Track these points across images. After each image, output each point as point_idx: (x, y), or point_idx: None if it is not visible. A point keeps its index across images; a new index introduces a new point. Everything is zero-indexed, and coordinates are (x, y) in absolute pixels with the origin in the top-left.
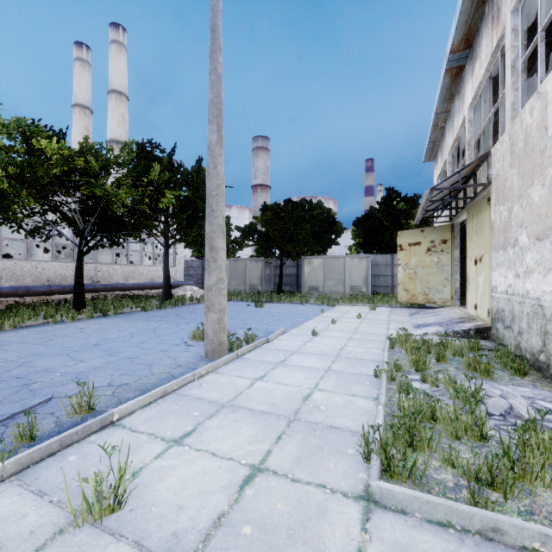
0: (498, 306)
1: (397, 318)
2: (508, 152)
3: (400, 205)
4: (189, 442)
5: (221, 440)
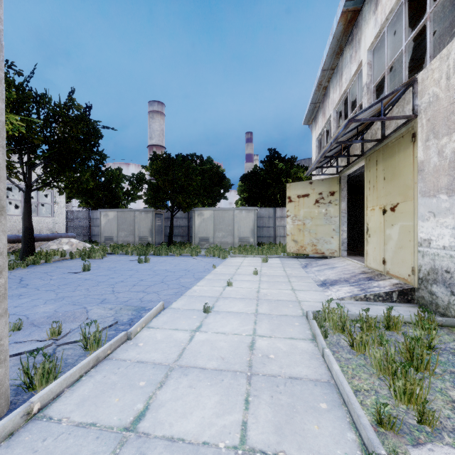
0: (436, 265)
1: (293, 272)
2: None
3: (280, 165)
4: None
5: None
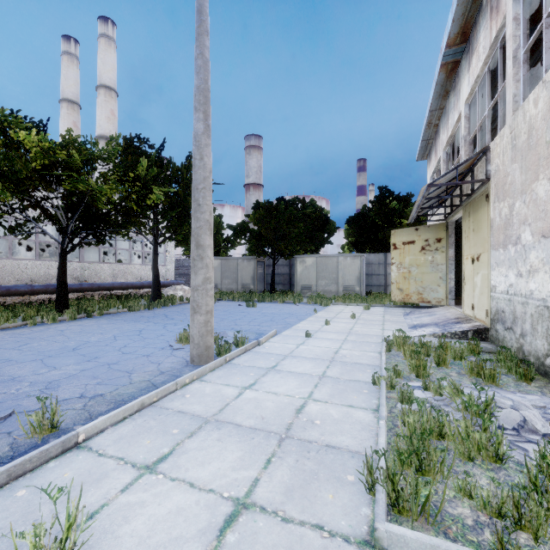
0: (498, 307)
1: (391, 318)
2: (509, 146)
3: (393, 204)
4: (163, 469)
5: (201, 465)
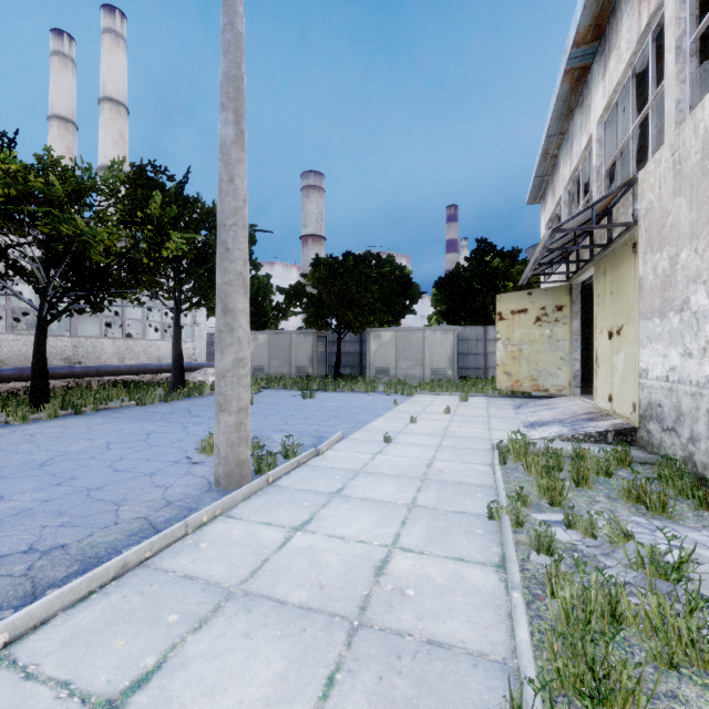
0: (652, 398)
1: (498, 413)
2: (670, 173)
3: (495, 262)
4: (138, 708)
5: (209, 695)
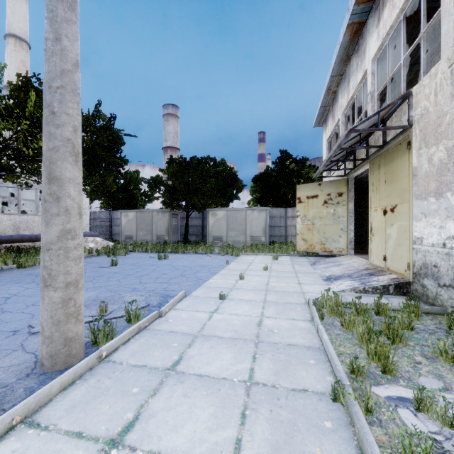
0: (427, 260)
1: (301, 269)
2: (447, 81)
3: (291, 166)
4: None
5: None
